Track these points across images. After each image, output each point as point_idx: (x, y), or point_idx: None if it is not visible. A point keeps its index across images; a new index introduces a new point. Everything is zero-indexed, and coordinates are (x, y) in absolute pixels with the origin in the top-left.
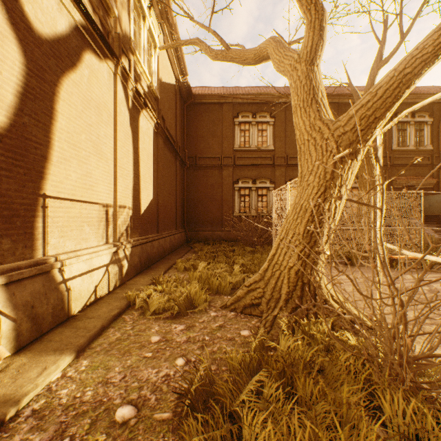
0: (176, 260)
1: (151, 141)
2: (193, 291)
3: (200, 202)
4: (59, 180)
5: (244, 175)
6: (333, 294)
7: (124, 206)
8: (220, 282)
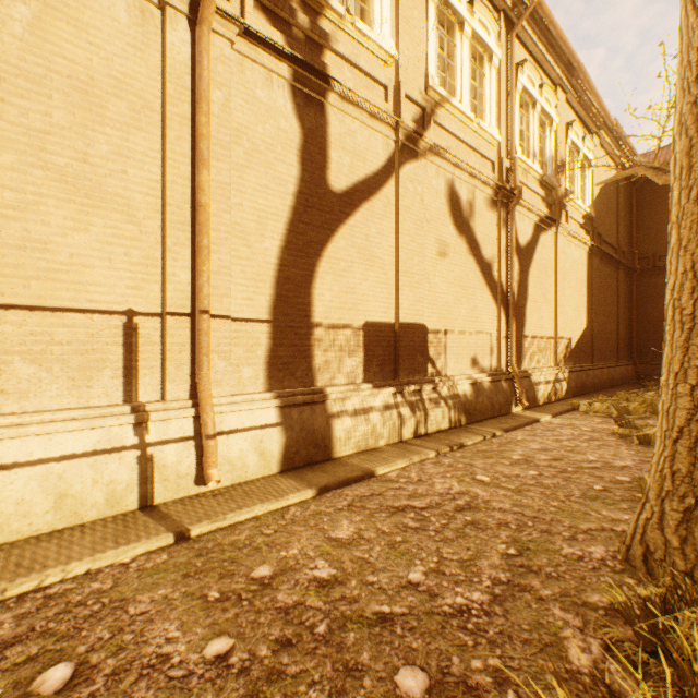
0: (616, 392)
1: (584, 267)
2: (631, 407)
3: (661, 322)
4: (528, 325)
5: None
6: None
7: (561, 337)
8: None
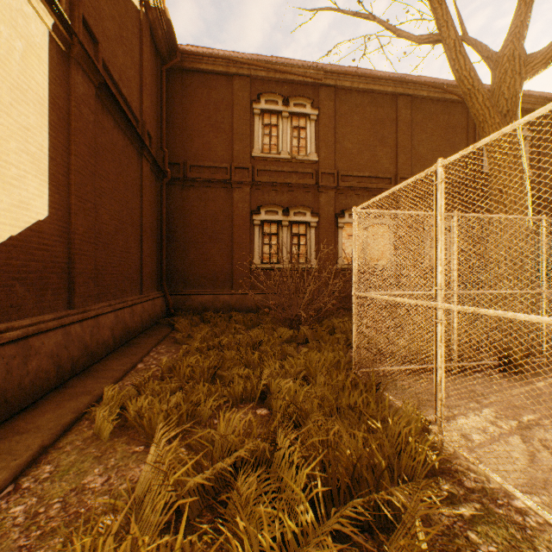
0: (105, 389)
1: (41, 62)
2: None
3: (192, 244)
4: None
5: (269, 200)
6: None
7: None
8: None
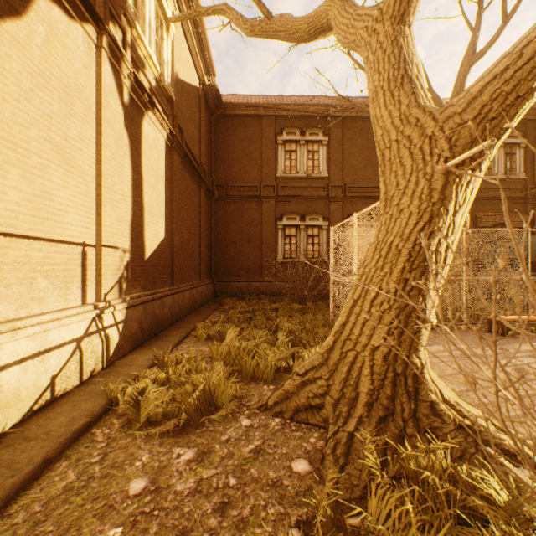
0: (197, 324)
1: (163, 158)
2: (214, 381)
3: (232, 244)
4: None
5: (289, 209)
6: (442, 391)
7: (114, 247)
8: (257, 363)
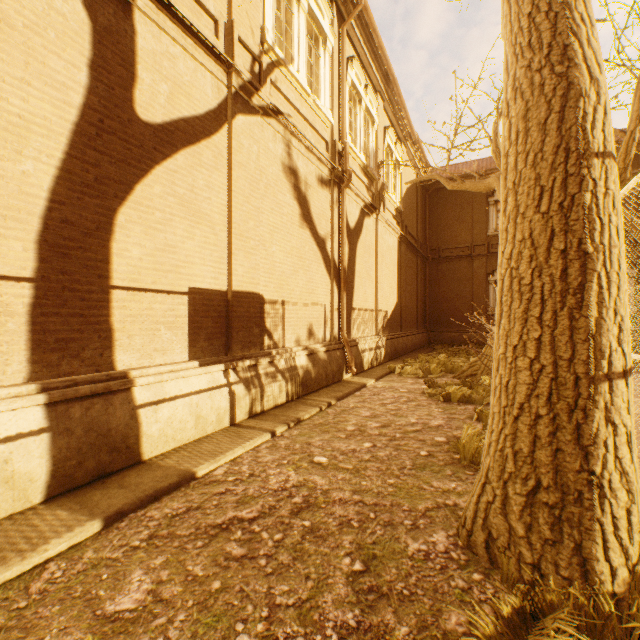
0: (418, 355)
1: (396, 251)
2: (432, 368)
3: (444, 299)
4: (356, 299)
5: None
6: None
7: (380, 310)
8: (453, 366)
